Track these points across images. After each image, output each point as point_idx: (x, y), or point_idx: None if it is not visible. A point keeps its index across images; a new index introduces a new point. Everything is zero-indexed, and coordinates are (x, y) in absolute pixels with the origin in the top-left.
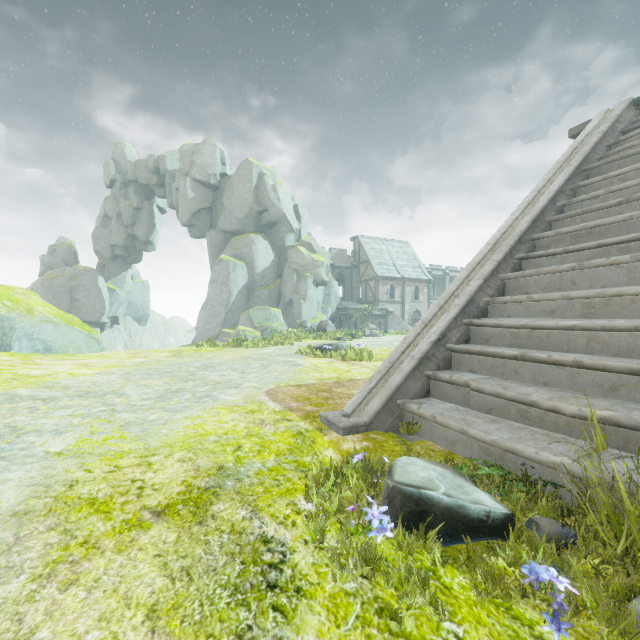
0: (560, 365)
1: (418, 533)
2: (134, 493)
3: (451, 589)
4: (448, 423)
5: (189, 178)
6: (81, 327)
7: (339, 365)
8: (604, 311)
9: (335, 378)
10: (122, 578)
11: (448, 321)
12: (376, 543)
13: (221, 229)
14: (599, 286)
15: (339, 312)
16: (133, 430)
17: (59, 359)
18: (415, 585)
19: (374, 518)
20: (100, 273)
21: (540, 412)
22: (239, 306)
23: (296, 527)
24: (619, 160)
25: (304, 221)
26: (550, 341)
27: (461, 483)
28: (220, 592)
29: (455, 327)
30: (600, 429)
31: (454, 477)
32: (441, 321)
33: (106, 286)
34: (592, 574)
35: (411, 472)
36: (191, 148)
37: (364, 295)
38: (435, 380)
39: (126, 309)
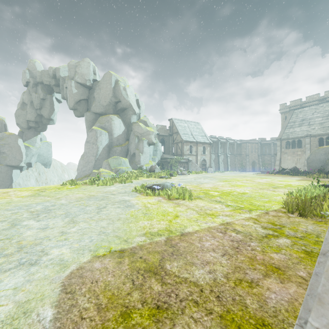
0: None
1: None
2: None
3: None
4: None
5: (73, 81)
6: None
7: (166, 206)
8: None
9: (165, 231)
10: None
11: None
12: None
13: (93, 111)
14: None
15: (162, 160)
16: None
17: None
18: None
19: None
20: (19, 137)
21: None
22: (103, 156)
23: None
24: None
25: (142, 109)
26: None
27: None
28: None
29: None
30: None
31: None
32: None
33: (23, 144)
34: None
35: None
36: (75, 63)
37: (175, 151)
38: None
39: (37, 158)
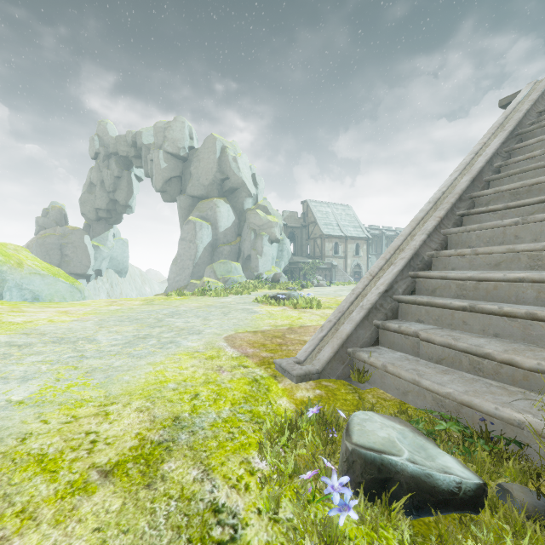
0: (512, 317)
1: (380, 502)
2: (86, 448)
3: None
4: (399, 373)
5: (162, 151)
6: (65, 278)
7: (291, 312)
8: None
9: (288, 325)
10: None
11: (395, 273)
12: (337, 520)
13: (189, 194)
14: (543, 239)
15: (291, 266)
16: (97, 377)
17: (44, 307)
18: None
19: (334, 491)
20: (86, 232)
21: (494, 364)
22: (205, 260)
23: (249, 492)
24: None
25: (260, 187)
26: (497, 293)
27: (423, 444)
28: None
29: (401, 279)
30: None
31: (414, 436)
32: (388, 273)
33: (91, 243)
34: None
35: (370, 431)
36: (164, 125)
37: (312, 251)
38: (384, 329)
39: (108, 263)
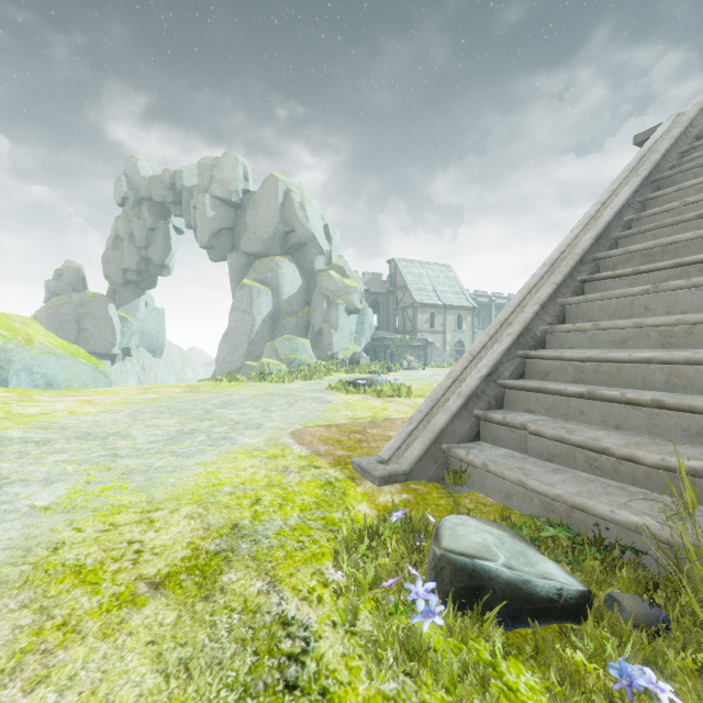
0: (636, 405)
1: (472, 613)
2: (130, 558)
3: (517, 691)
4: (502, 473)
5: (208, 195)
6: (87, 359)
7: (374, 402)
8: (686, 341)
9: (369, 417)
10: (104, 674)
11: (500, 353)
12: (421, 629)
13: (244, 251)
14: (678, 312)
15: (374, 343)
16: (136, 479)
17: (61, 395)
18: (471, 686)
19: (419, 598)
20: (111, 300)
21: (613, 461)
22: (263, 336)
23: (322, 604)
24: (695, 168)
25: (335, 242)
26: (621, 376)
27: (523, 550)
28: (225, 695)
29: (508, 360)
30: (689, 483)
31: (514, 542)
32: (492, 353)
33: (117, 314)
34: (693, 670)
35: (462, 536)
36: (211, 162)
37: (401, 324)
38: (486, 421)
39: (139, 339)
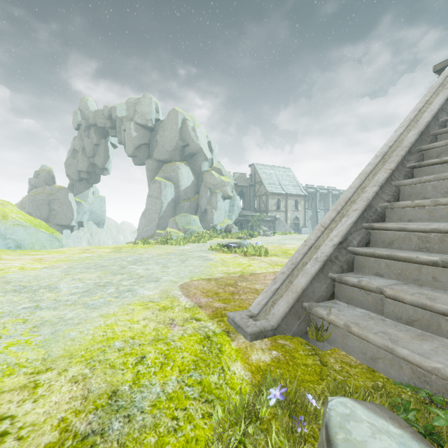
0: None
1: None
2: None
3: None
4: (367, 336)
5: (133, 122)
6: (46, 229)
7: (242, 260)
8: None
9: (239, 272)
10: None
11: (349, 225)
12: None
13: (156, 159)
14: None
15: (240, 218)
16: (43, 332)
17: (23, 254)
18: None
19: None
20: (70, 190)
21: None
22: (168, 214)
23: None
24: None
25: (215, 153)
26: None
27: None
28: None
29: (355, 230)
30: None
31: None
32: (341, 225)
33: (74, 200)
34: None
35: (360, 443)
36: (134, 101)
37: (258, 206)
38: (341, 283)
39: (89, 216)
